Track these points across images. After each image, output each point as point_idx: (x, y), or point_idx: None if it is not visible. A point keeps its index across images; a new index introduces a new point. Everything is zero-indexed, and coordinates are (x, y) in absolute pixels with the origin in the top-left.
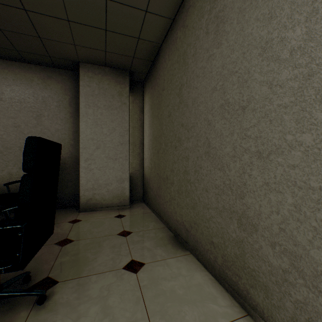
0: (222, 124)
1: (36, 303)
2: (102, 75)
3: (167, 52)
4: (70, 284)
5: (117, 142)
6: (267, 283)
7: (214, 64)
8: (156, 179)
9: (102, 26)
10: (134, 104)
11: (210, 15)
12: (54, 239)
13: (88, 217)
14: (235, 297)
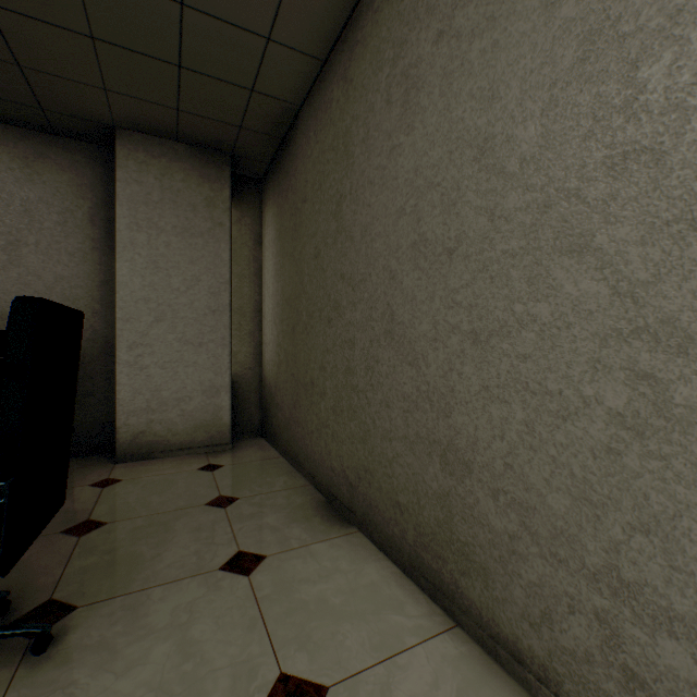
0: (414, 278)
1: (30, 653)
2: (170, 159)
3: (313, 125)
4: (105, 608)
5: (204, 307)
6: (487, 563)
7: (400, 164)
8: (289, 386)
9: (171, 58)
10: (242, 227)
11: (393, 70)
12: (59, 523)
13: (137, 472)
14: (437, 598)
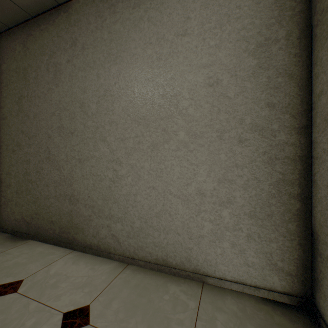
0: (59, 139)
1: None
2: None
3: (2, 53)
4: None
5: None
6: (83, 226)
7: (53, 96)
8: None
9: None
10: None
11: (50, 59)
12: None
13: None
14: (68, 246)
